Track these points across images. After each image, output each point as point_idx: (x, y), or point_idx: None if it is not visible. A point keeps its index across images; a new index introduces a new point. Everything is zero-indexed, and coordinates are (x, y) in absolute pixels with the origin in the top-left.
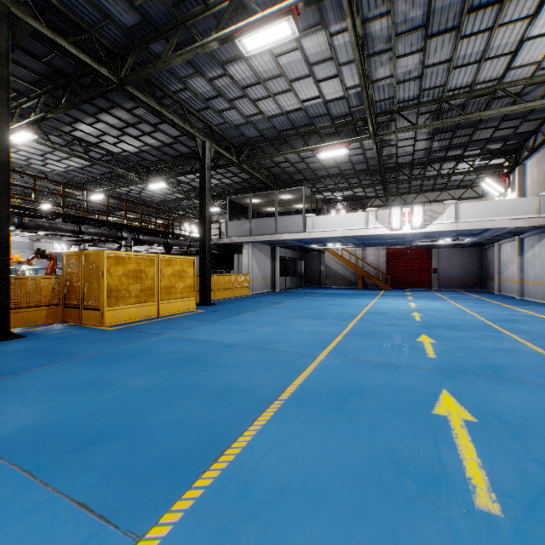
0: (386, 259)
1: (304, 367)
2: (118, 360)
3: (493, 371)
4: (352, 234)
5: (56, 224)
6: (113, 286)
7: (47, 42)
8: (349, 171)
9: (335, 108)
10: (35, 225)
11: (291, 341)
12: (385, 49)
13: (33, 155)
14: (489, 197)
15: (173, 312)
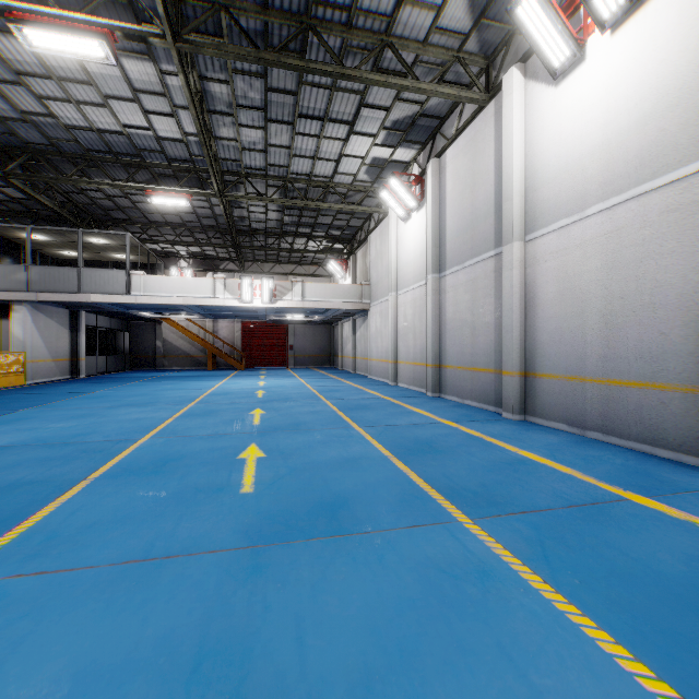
0: (241, 334)
1: (121, 451)
2: None
3: (296, 426)
4: (197, 303)
5: None
6: None
7: None
8: (195, 224)
9: (171, 148)
10: None
11: (105, 432)
12: (227, 112)
13: None
14: (336, 278)
15: None
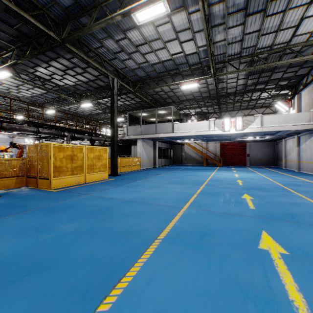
0: (220, 148)
1: (174, 215)
2: (57, 211)
3: (292, 218)
4: (201, 134)
5: (23, 127)
6: (57, 164)
7: (16, 16)
8: (199, 97)
9: (191, 59)
10: (10, 127)
11: (165, 198)
12: (221, 23)
13: (11, 86)
14: (279, 113)
15: (94, 180)
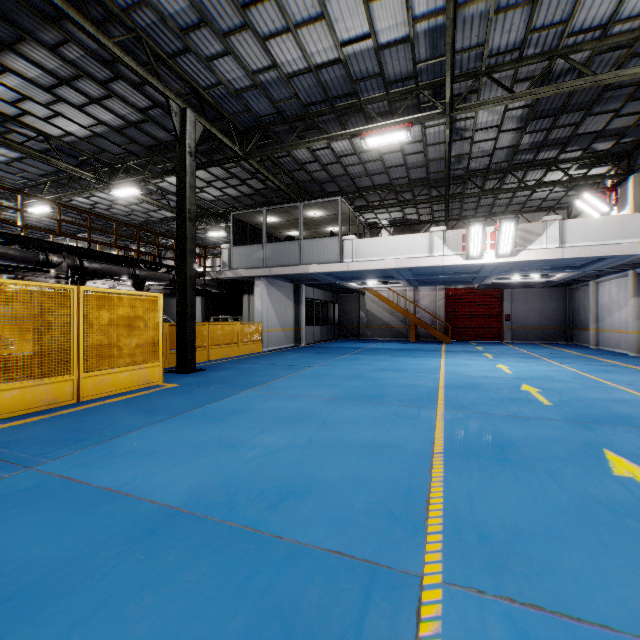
0: (444, 302)
1: None
2: None
3: None
4: (411, 265)
5: None
6: None
7: None
8: (401, 181)
9: (391, 63)
10: None
11: (330, 491)
12: None
13: None
14: None
15: (113, 390)
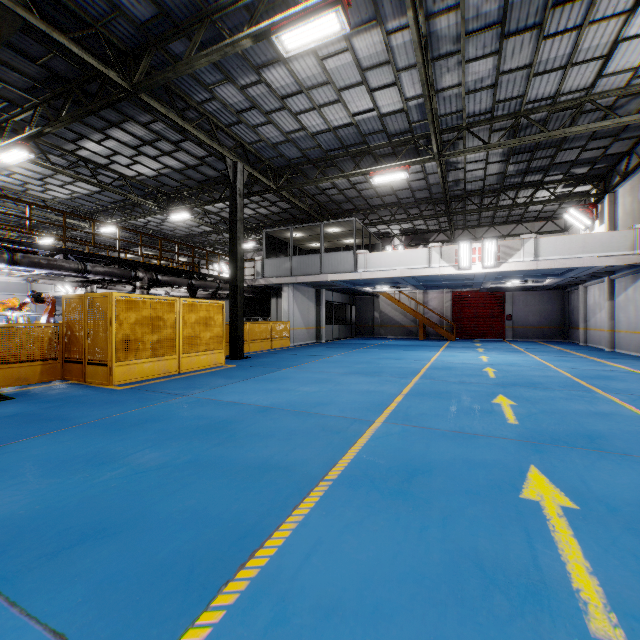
0: (451, 304)
1: (357, 436)
2: (126, 428)
3: (590, 441)
4: (413, 274)
5: (56, 261)
6: (124, 336)
7: (43, 39)
8: (408, 200)
9: (392, 123)
10: (30, 262)
11: (340, 404)
12: (452, 52)
13: (30, 179)
14: (572, 231)
15: (197, 367)
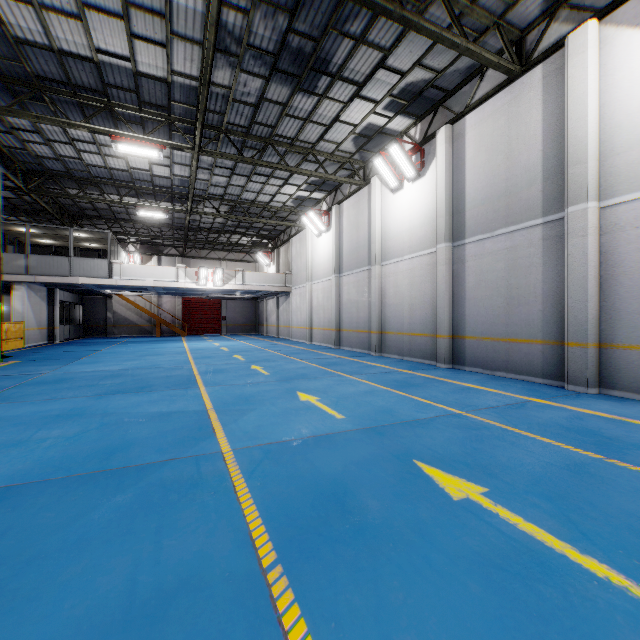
0: (182, 307)
1: (191, 368)
2: (60, 382)
3: (267, 360)
4: (164, 285)
5: None
6: None
7: None
8: (153, 221)
9: (159, 180)
10: None
11: (165, 364)
12: (207, 168)
13: None
14: (261, 264)
15: None
